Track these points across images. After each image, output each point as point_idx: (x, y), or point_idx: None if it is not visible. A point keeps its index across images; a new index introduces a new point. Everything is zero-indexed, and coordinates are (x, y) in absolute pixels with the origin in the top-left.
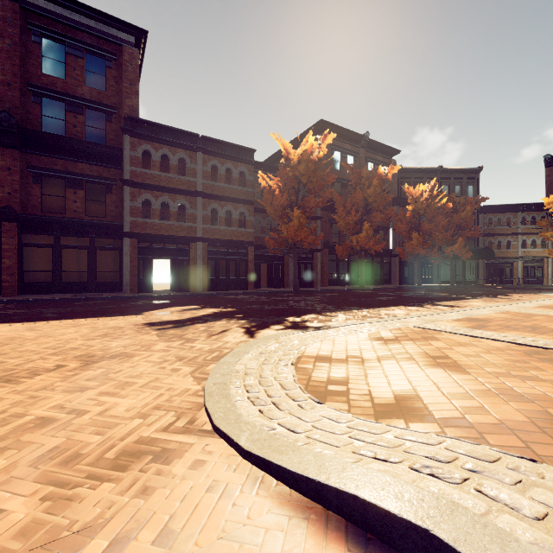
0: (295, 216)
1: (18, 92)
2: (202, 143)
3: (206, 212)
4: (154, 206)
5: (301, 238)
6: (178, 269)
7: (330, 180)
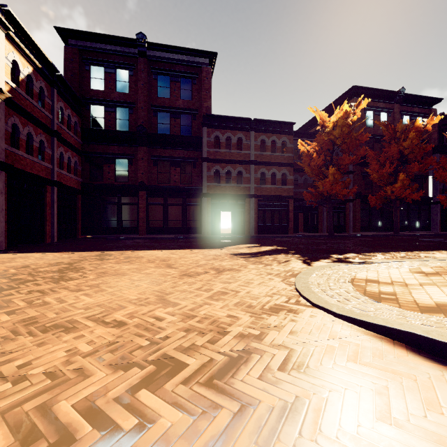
0: (330, 173)
1: (146, 111)
2: (254, 124)
3: (256, 175)
4: (221, 174)
5: (336, 191)
6: (237, 218)
7: (363, 139)
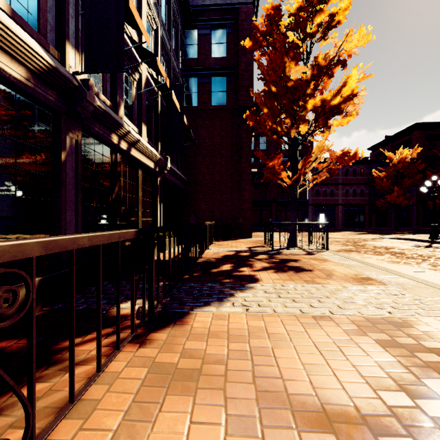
0: (395, 190)
1: None
2: None
3: (342, 191)
4: (320, 191)
5: (399, 202)
6: (330, 218)
7: (420, 167)
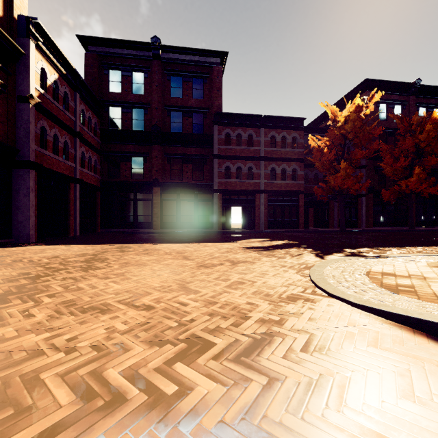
0: (342, 168)
1: (160, 111)
2: (264, 121)
3: (266, 171)
4: (232, 170)
5: (348, 186)
6: (247, 213)
7: (377, 132)
